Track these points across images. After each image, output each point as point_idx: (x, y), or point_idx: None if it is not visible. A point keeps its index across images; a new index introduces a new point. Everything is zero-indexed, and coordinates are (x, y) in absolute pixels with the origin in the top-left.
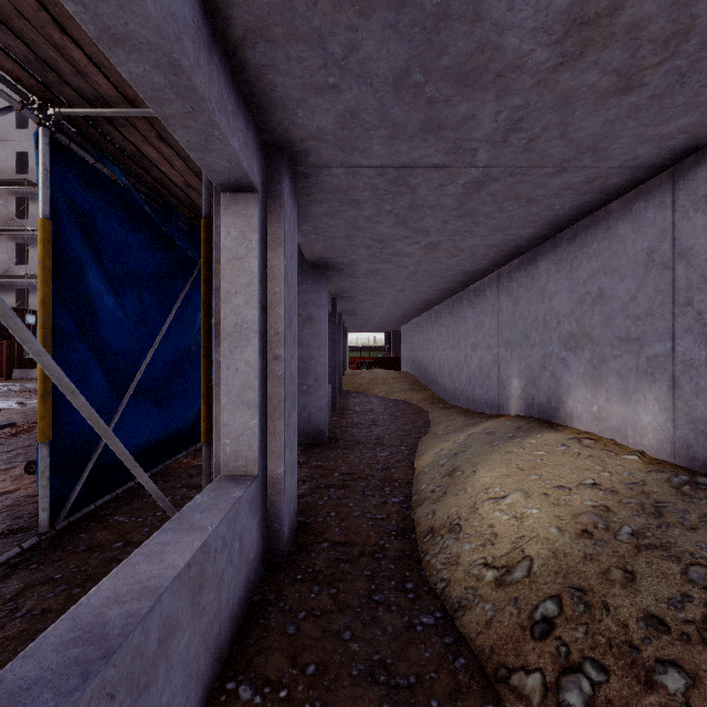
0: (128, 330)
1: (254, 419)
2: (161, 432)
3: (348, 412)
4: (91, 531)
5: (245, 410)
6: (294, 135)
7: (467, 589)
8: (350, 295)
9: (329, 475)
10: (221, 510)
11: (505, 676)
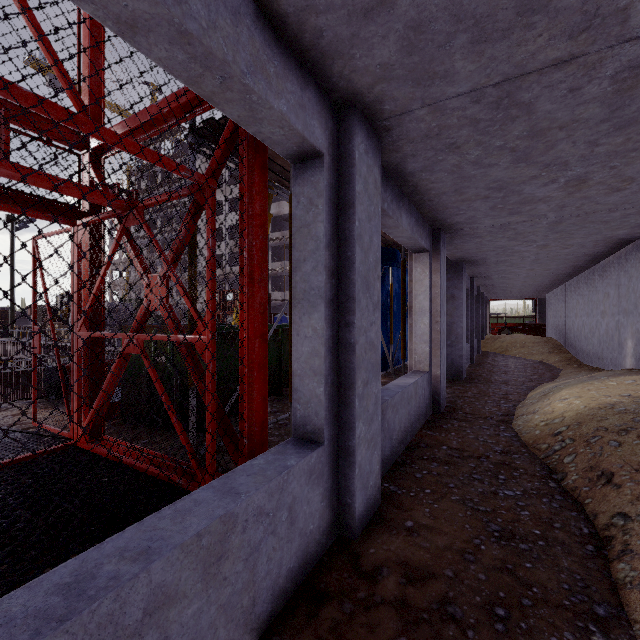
0: None
1: (427, 348)
2: None
3: (484, 365)
4: None
5: (423, 344)
6: (445, 224)
7: (530, 428)
8: (485, 275)
9: (465, 393)
10: (418, 376)
11: (534, 446)
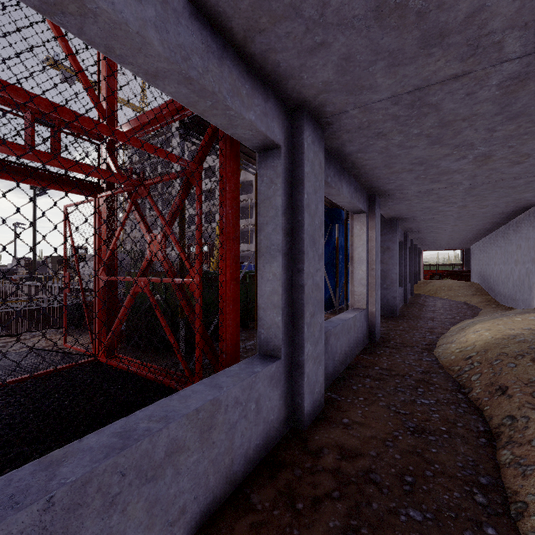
0: None
1: (365, 290)
2: None
3: (415, 305)
4: None
5: (362, 286)
6: (379, 191)
7: (447, 354)
8: (417, 230)
9: (397, 327)
10: (357, 312)
11: (449, 368)
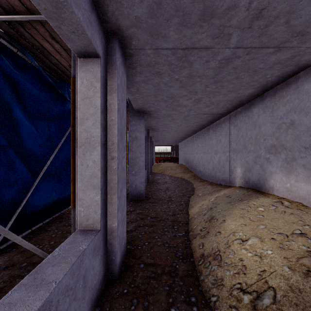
0: (40, 143)
1: (98, 195)
2: (60, 195)
3: (155, 183)
4: (11, 255)
5: (92, 190)
6: (122, 23)
7: (231, 307)
8: (156, 128)
9: (145, 218)
10: (68, 264)
11: None
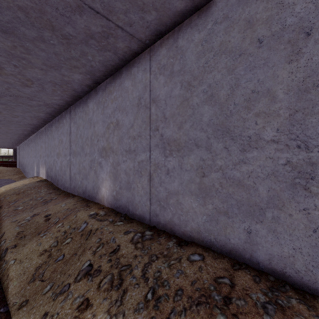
0: None
1: None
2: None
3: None
4: None
5: None
6: None
7: None
8: None
9: None
10: None
11: None
